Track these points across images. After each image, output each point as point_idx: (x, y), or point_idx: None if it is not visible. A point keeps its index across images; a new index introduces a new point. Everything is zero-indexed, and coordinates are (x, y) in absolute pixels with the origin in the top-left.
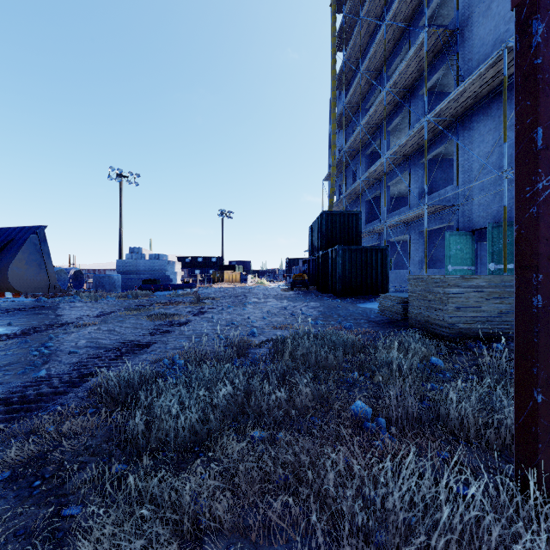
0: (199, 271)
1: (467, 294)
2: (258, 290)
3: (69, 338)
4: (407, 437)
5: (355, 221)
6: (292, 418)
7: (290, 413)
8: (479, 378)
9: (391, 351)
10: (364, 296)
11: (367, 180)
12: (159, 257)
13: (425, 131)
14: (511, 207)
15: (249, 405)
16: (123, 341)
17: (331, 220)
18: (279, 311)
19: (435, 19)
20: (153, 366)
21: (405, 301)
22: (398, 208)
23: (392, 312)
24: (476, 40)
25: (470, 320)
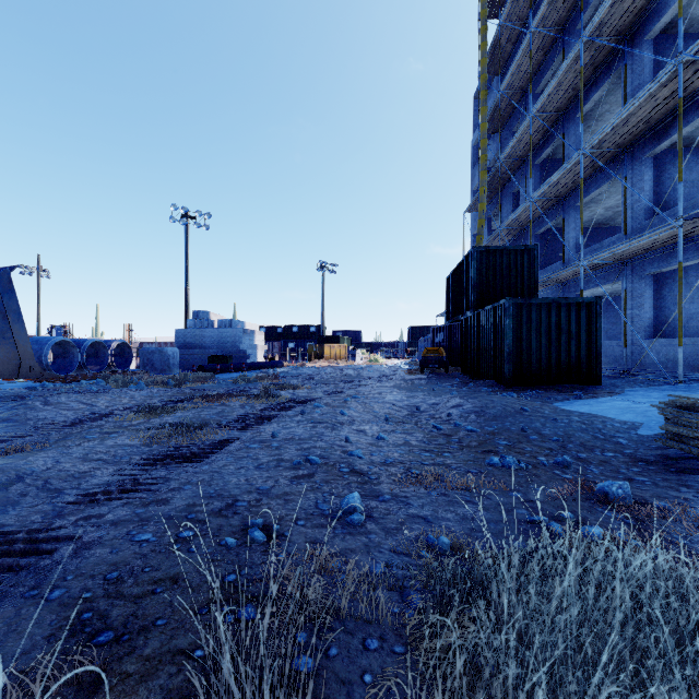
0: (294, 344)
1: None
2: (370, 371)
3: None
4: None
5: (527, 261)
6: None
7: None
8: None
9: None
10: (557, 387)
11: (541, 199)
12: (231, 324)
13: (679, 83)
14: None
15: None
16: None
17: (486, 261)
18: (407, 414)
19: None
20: None
21: None
22: (588, 245)
23: None
24: None
25: None
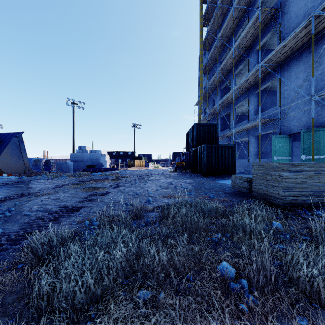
0: (121, 160)
1: (296, 176)
2: (155, 171)
3: (27, 204)
4: (269, 302)
5: (214, 129)
6: (171, 280)
7: (170, 271)
8: (310, 239)
9: (243, 216)
10: (221, 176)
11: (222, 104)
12: (96, 151)
13: (259, 72)
14: (316, 119)
15: (138, 265)
16: (63, 206)
17: (199, 129)
18: (167, 185)
19: (264, 3)
20: (77, 226)
21: (249, 180)
22: (240, 121)
23: (240, 187)
24: (292, 14)
25: (297, 194)
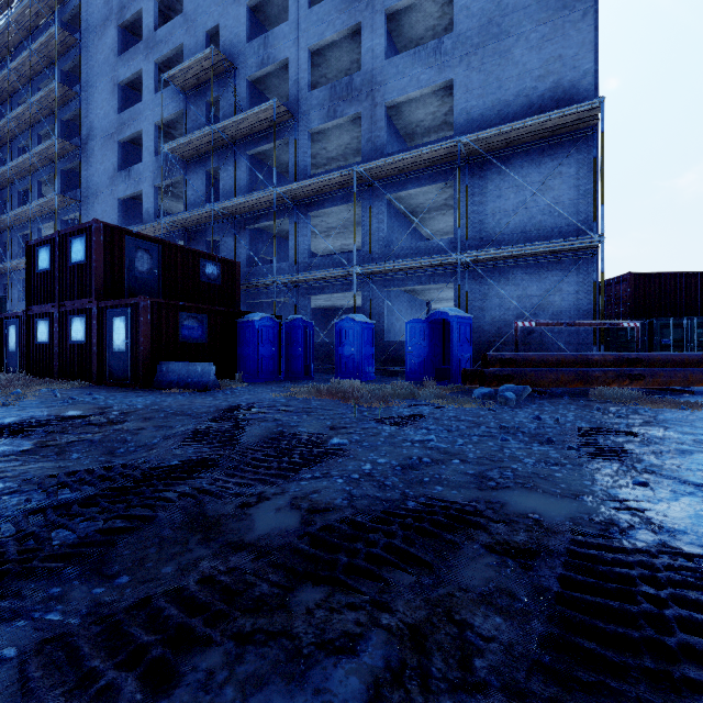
0: None
1: None
2: None
3: None
4: None
5: None
6: None
7: None
8: None
9: None
10: None
11: (17, 264)
12: None
13: None
14: None
15: None
16: None
17: None
18: None
19: (76, 169)
20: None
21: None
22: None
23: None
24: (90, 215)
25: None
